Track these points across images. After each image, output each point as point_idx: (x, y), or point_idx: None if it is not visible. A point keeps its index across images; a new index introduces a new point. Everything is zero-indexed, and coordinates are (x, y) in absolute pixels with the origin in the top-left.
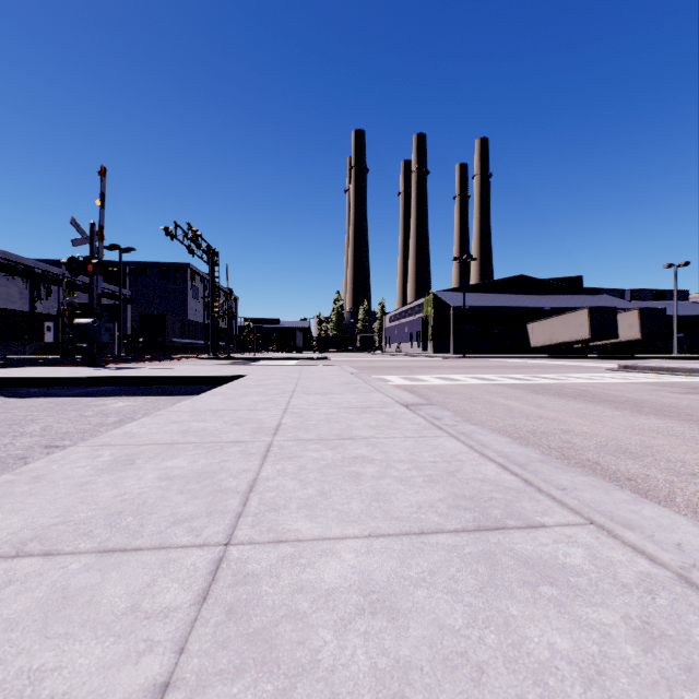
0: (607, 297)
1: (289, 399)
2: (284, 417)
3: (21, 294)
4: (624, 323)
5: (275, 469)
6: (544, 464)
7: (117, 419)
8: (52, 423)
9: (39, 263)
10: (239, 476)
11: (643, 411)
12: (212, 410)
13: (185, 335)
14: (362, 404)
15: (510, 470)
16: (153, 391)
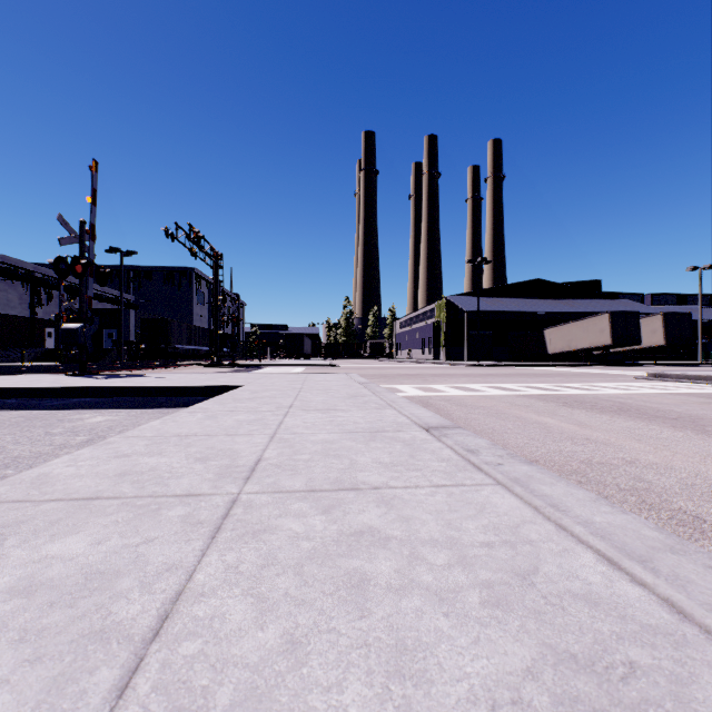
0: (627, 302)
1: (283, 418)
2: (268, 448)
3: (21, 299)
4: (646, 329)
5: (223, 563)
6: (681, 558)
7: (85, 439)
8: (8, 443)
9: (40, 267)
10: (154, 585)
11: (709, 431)
12: (180, 435)
13: (188, 342)
14: (371, 426)
15: (626, 570)
16: (141, 402)
